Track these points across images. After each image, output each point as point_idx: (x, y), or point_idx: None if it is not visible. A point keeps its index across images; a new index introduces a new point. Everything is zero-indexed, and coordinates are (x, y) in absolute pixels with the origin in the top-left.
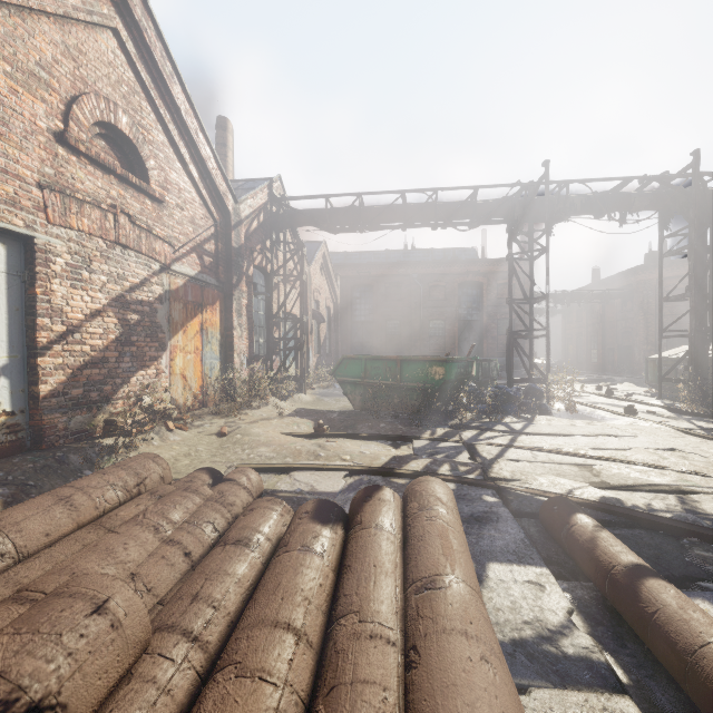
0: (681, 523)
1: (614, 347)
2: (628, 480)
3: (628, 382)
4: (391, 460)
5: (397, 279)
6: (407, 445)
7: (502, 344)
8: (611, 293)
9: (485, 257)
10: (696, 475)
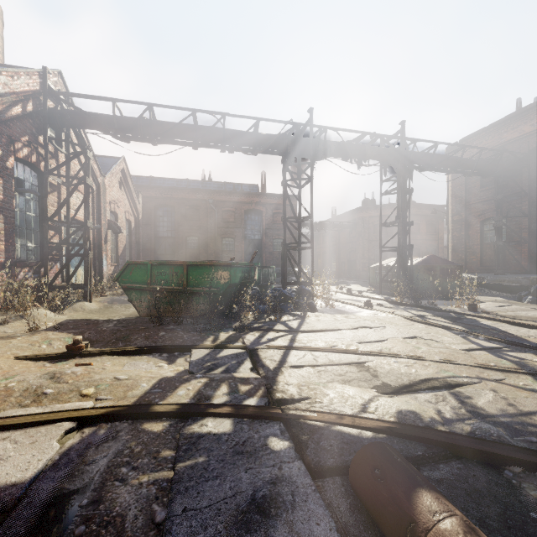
0: (492, 443)
1: (345, 260)
2: (403, 378)
3: (356, 284)
4: (154, 387)
5: (195, 202)
6: (185, 356)
7: (276, 258)
8: (344, 224)
9: (264, 192)
10: (449, 363)
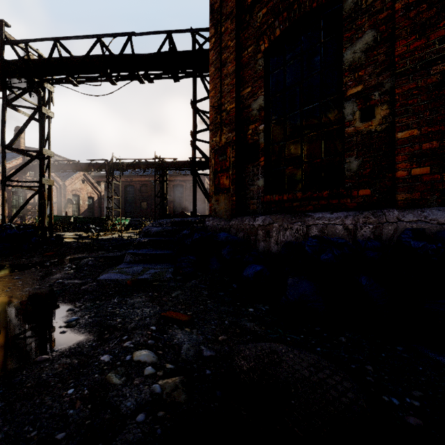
0: None
1: None
2: None
3: None
4: None
5: (145, 182)
6: None
7: None
8: None
9: None
10: None
